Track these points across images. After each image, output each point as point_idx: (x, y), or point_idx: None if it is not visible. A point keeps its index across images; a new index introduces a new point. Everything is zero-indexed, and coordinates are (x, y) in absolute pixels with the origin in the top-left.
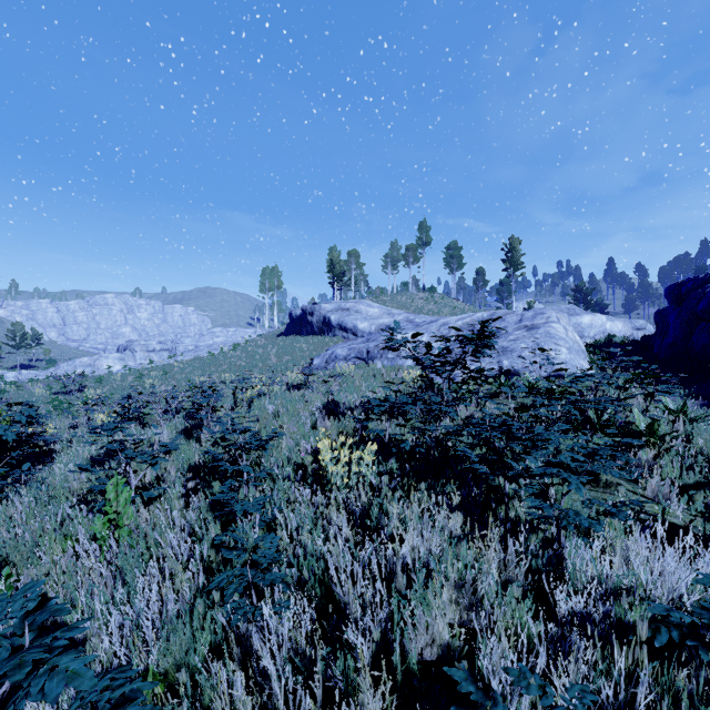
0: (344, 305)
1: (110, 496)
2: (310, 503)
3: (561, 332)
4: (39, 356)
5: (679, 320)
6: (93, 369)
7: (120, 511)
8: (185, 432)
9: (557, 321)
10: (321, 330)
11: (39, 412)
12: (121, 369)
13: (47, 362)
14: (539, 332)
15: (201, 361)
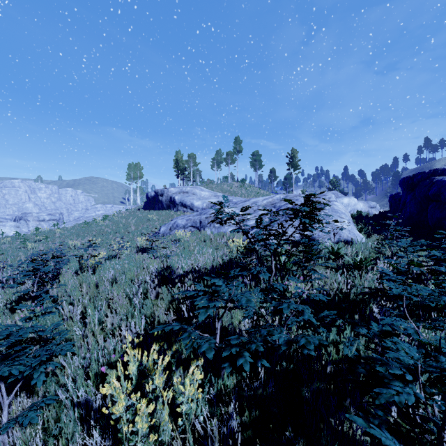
0: (184, 189)
1: None
2: None
3: (341, 208)
4: None
5: (413, 200)
6: None
7: None
8: (12, 305)
9: (336, 200)
10: (168, 206)
11: None
12: (14, 235)
13: None
14: (327, 208)
15: (78, 228)
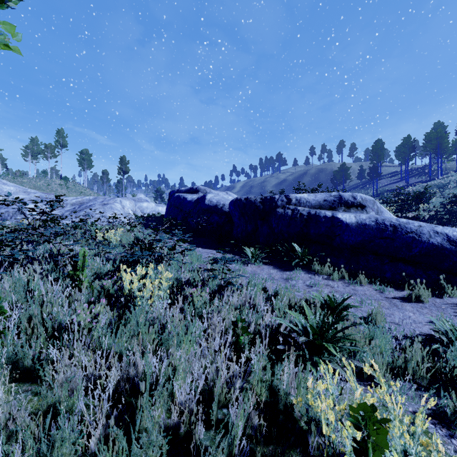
0: None
1: None
2: None
3: (119, 207)
4: None
5: (168, 206)
6: None
7: None
8: None
9: (120, 202)
10: None
11: None
12: None
13: None
14: (107, 206)
15: None
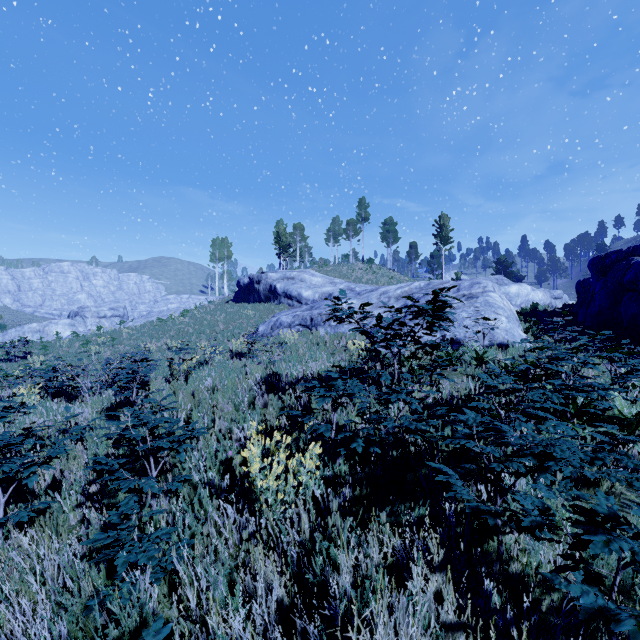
0: (289, 274)
1: None
2: (234, 526)
3: (499, 301)
4: None
5: (604, 290)
6: (42, 335)
7: None
8: (108, 411)
9: (493, 290)
10: (267, 297)
11: None
12: (70, 335)
13: None
14: (479, 301)
15: (150, 327)
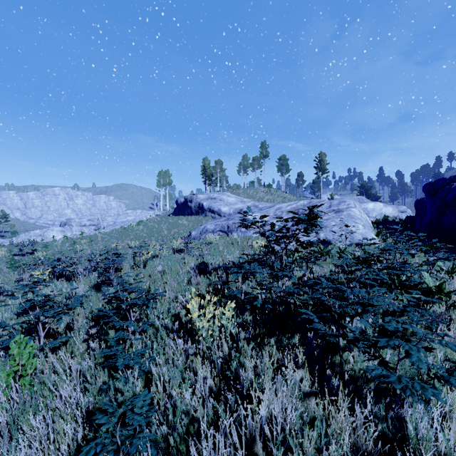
0: (212, 196)
1: (13, 352)
2: (182, 350)
3: (358, 214)
4: (7, 229)
5: (433, 206)
6: (43, 238)
7: (23, 363)
8: (96, 286)
9: (354, 206)
10: (197, 212)
11: (1, 268)
12: (62, 238)
13: (11, 233)
14: (343, 214)
15: (116, 232)
